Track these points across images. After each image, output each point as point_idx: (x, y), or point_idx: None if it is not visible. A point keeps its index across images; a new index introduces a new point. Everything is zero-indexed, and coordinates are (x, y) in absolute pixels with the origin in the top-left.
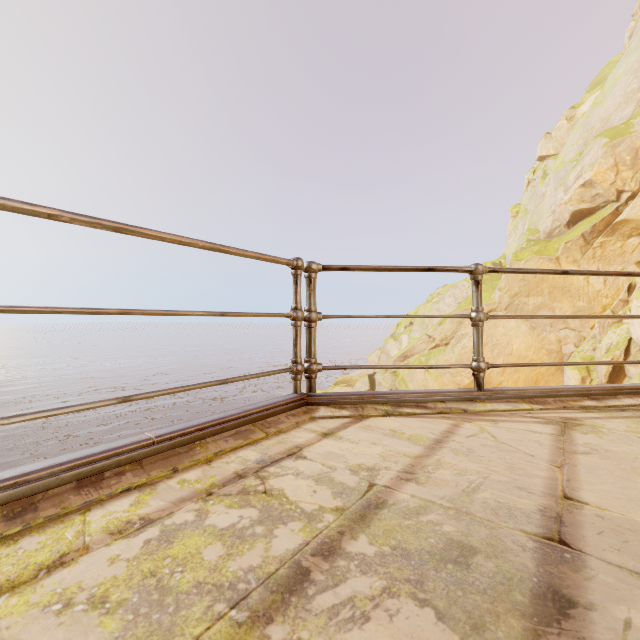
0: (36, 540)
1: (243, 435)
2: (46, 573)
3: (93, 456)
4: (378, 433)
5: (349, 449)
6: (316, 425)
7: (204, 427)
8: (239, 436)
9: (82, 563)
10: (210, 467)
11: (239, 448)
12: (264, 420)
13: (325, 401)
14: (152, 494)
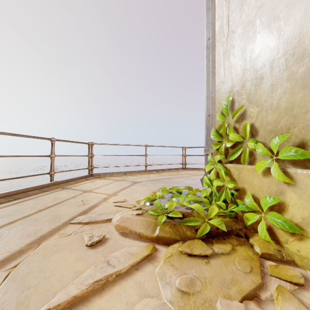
0: (160, 173)
1: (175, 170)
2: (163, 173)
3: (161, 169)
4: (193, 171)
5: (188, 172)
6: (185, 171)
7: (170, 169)
8: (174, 170)
9: (165, 173)
10: (172, 172)
11: (175, 171)
12: (178, 170)
13: (187, 168)
14: (167, 172)
